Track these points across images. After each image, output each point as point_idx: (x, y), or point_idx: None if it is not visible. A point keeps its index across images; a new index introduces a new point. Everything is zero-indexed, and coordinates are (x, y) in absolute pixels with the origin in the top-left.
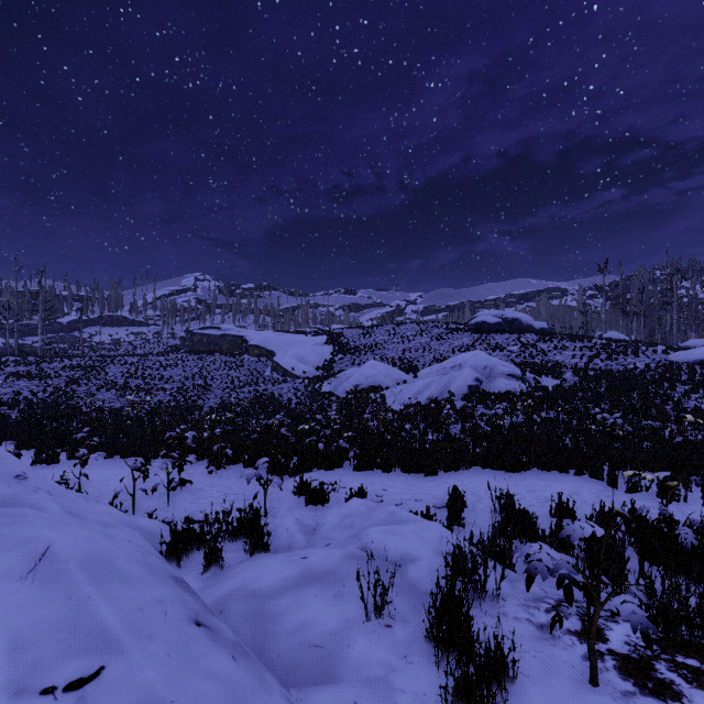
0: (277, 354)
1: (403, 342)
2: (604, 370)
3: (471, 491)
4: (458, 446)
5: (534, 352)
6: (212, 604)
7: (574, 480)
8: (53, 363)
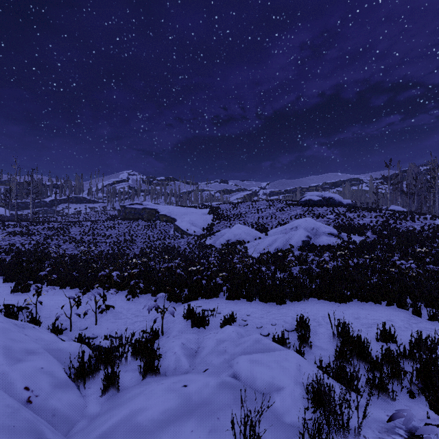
0: (177, 220)
1: (258, 212)
2: (393, 230)
3: (312, 317)
4: (299, 282)
5: (344, 219)
6: None
7: (386, 309)
8: (37, 226)
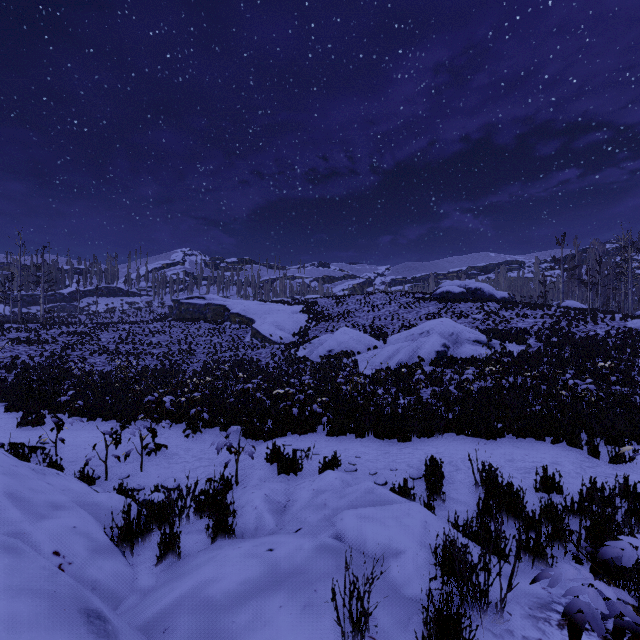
0: (256, 322)
1: (373, 310)
2: (566, 336)
3: (447, 459)
4: (430, 411)
5: (497, 319)
6: (156, 618)
7: (552, 448)
8: (51, 330)
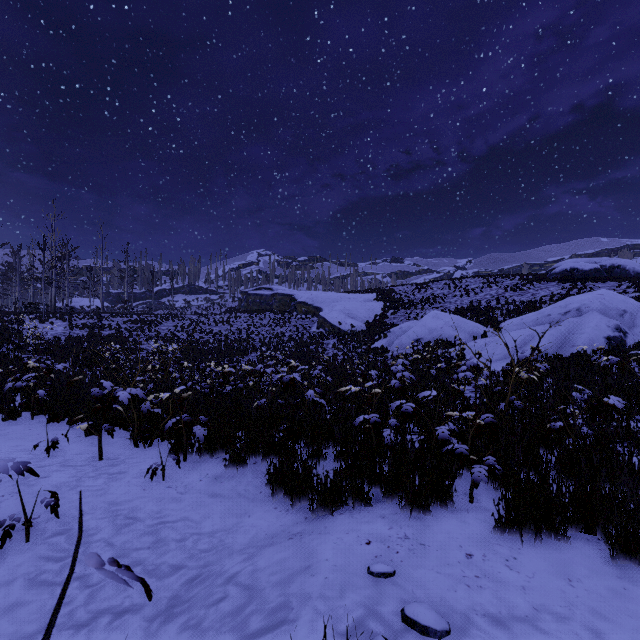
0: (324, 310)
1: (467, 294)
2: None
3: None
4: None
5: None
6: None
7: None
8: (122, 318)
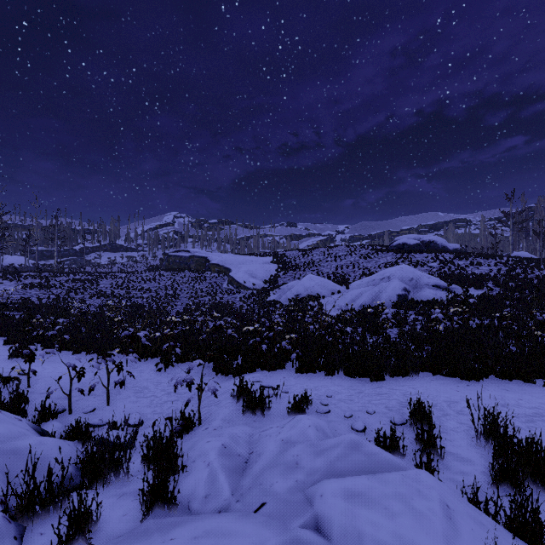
0: (232, 270)
1: (335, 260)
2: (524, 281)
3: (430, 402)
4: (401, 349)
5: (452, 267)
6: None
7: None
8: (61, 277)
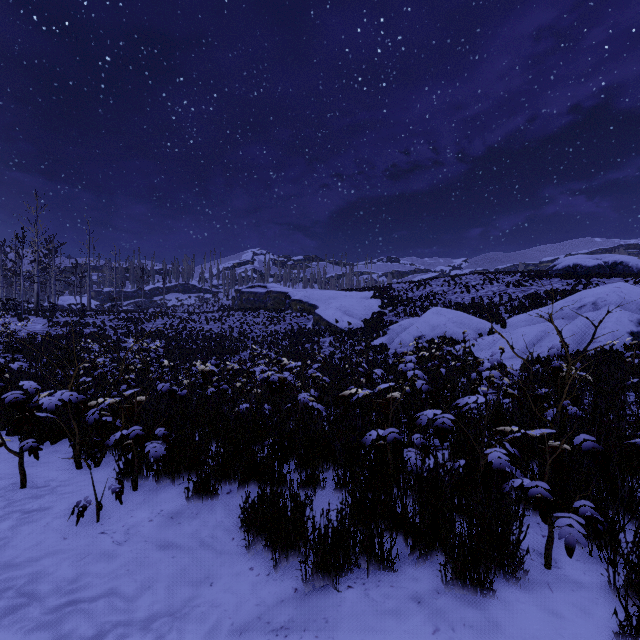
0: (320, 307)
1: (468, 291)
2: None
3: None
4: None
5: None
6: None
7: None
8: (108, 315)
